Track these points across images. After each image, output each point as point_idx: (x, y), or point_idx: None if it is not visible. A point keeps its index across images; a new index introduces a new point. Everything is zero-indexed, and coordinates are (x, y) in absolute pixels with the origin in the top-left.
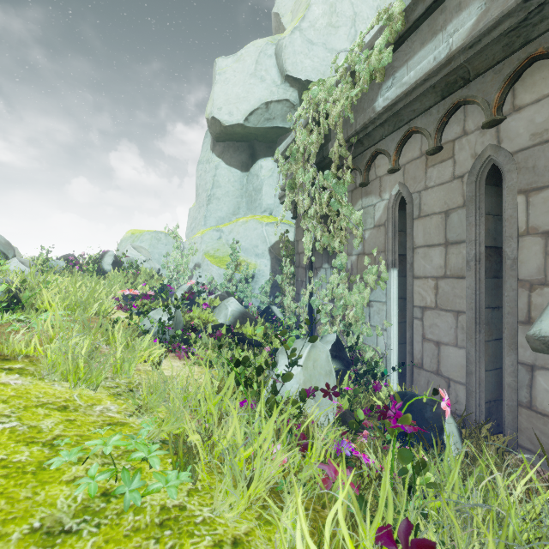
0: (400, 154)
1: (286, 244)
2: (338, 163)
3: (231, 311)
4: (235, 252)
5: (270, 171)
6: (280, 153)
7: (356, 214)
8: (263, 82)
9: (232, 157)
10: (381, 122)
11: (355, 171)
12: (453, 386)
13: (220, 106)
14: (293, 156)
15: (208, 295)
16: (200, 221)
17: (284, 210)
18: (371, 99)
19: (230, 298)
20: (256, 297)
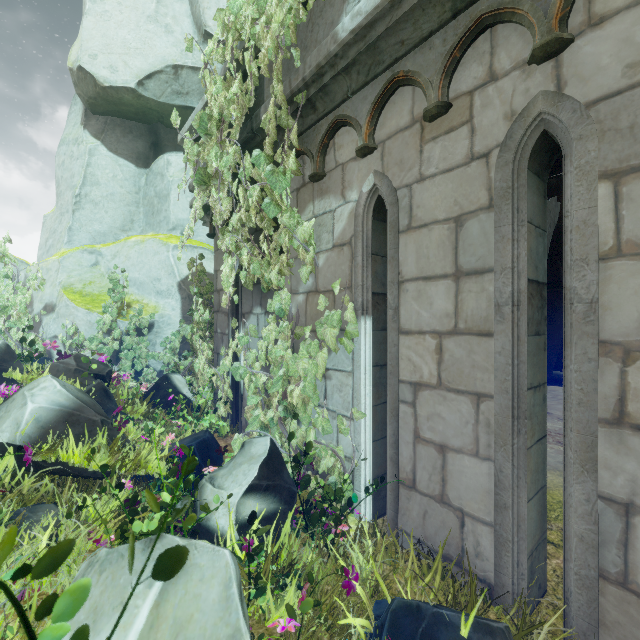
0: (376, 123)
1: (199, 275)
2: (275, 138)
3: (32, 412)
4: (118, 287)
5: (183, 170)
6: (186, 129)
7: (304, 225)
8: (170, 34)
9: (119, 141)
10: (346, 63)
11: (303, 156)
12: (470, 526)
13: (94, 53)
14: (203, 126)
15: (58, 359)
16: (61, 236)
17: (192, 220)
18: (331, 21)
19: (42, 378)
20: (155, 357)
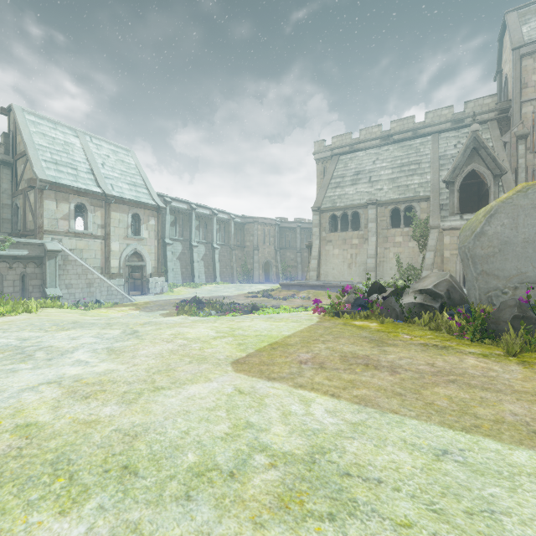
0: None
1: None
2: None
3: None
4: None
5: None
6: None
7: None
8: None
9: None
10: None
11: None
12: None
13: None
14: None
15: None
16: None
17: None
18: None
19: None
20: None
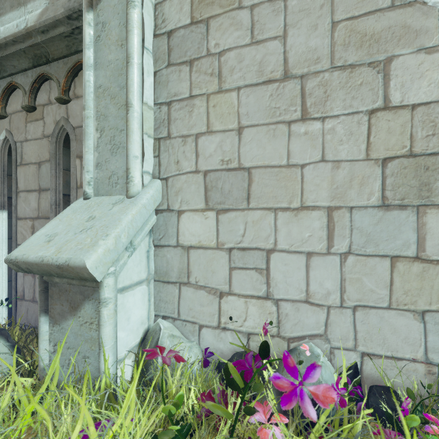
0: (7, 103)
1: None
2: None
3: None
4: None
5: None
6: None
7: None
8: None
9: None
10: None
11: None
12: None
13: None
14: None
15: None
16: None
17: None
18: None
19: None
20: None
